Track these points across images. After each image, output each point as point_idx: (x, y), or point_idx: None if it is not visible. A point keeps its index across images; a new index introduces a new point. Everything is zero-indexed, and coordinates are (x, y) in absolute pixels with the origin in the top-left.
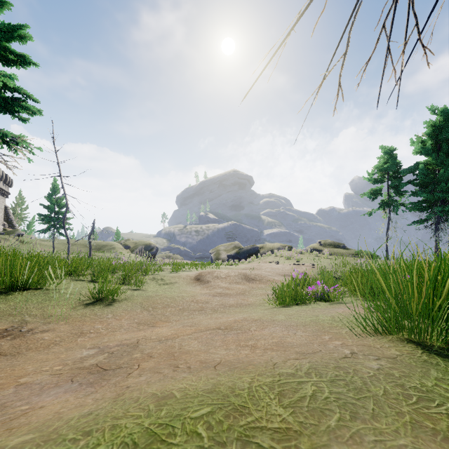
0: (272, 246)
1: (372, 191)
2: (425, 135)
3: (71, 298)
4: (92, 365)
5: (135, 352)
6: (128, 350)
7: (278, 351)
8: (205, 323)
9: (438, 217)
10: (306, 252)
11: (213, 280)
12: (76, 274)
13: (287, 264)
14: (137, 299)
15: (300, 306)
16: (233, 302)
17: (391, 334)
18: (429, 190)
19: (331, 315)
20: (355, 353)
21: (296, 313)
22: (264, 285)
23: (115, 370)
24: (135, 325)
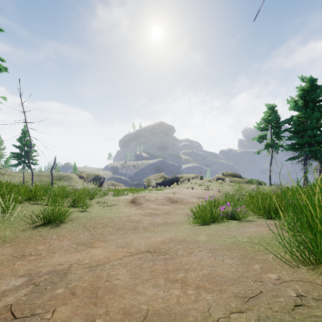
0: (188, 176)
1: (259, 136)
2: (297, 96)
3: (23, 220)
4: (6, 306)
5: (60, 285)
6: (55, 281)
7: (213, 291)
8: (136, 243)
9: (306, 155)
10: (213, 180)
11: (145, 202)
12: (35, 199)
13: (199, 189)
14: (81, 220)
15: (216, 225)
16: (160, 221)
17: (320, 262)
18: (300, 136)
19: (247, 235)
20: (303, 297)
21: (215, 232)
22: (184, 206)
23: (22, 321)
24: (75, 246)
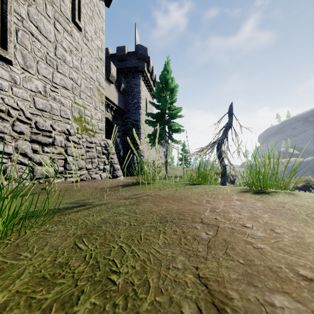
0: None
1: None
2: None
3: None
4: None
5: None
6: None
7: None
8: None
9: None
10: None
11: None
12: None
13: None
14: None
15: None
16: None
17: None
18: None
19: None
20: None
21: None
22: None
23: None
24: None
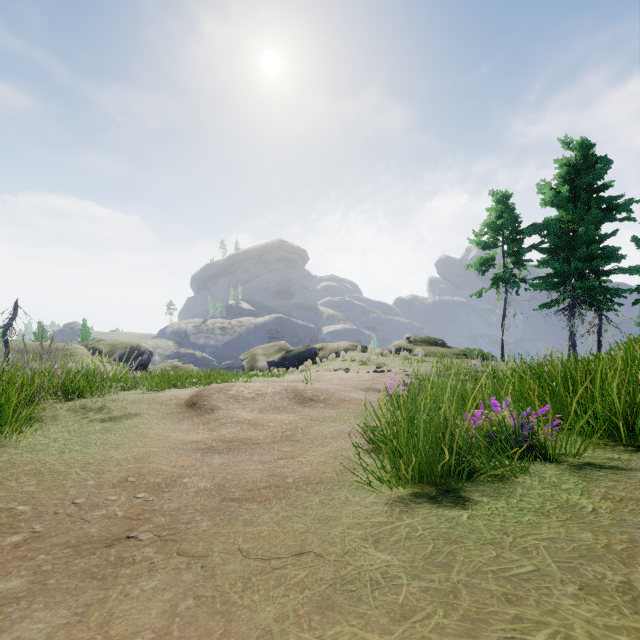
0: (337, 346)
1: (482, 261)
2: (558, 177)
3: None
4: None
5: None
6: None
7: None
8: None
9: (575, 298)
10: (389, 353)
11: (226, 404)
12: None
13: (363, 371)
14: None
15: (500, 499)
16: (258, 474)
17: None
18: (564, 258)
19: None
20: None
21: (639, 631)
22: (336, 412)
23: None
24: None
